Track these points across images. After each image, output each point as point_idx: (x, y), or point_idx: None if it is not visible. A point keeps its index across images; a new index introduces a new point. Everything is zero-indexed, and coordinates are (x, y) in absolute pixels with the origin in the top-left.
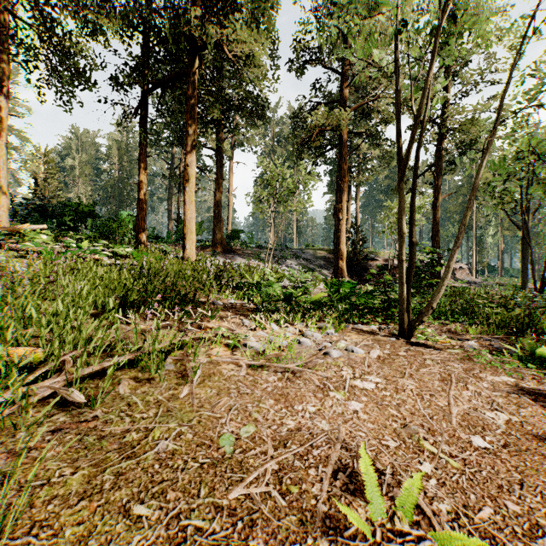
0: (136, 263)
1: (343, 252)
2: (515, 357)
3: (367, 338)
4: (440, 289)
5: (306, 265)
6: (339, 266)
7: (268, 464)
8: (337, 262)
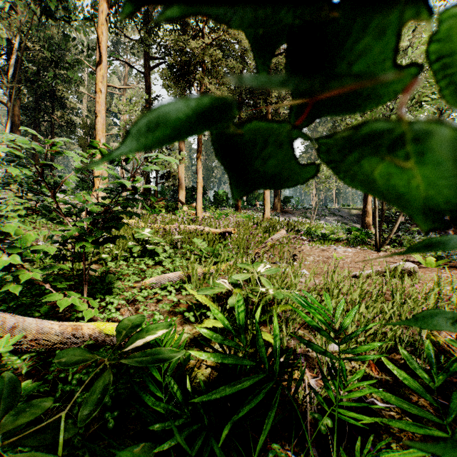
0: (242, 220)
1: (369, 211)
2: (422, 256)
3: (356, 248)
4: (393, 229)
5: (341, 221)
6: (366, 221)
7: (316, 254)
8: (364, 218)
